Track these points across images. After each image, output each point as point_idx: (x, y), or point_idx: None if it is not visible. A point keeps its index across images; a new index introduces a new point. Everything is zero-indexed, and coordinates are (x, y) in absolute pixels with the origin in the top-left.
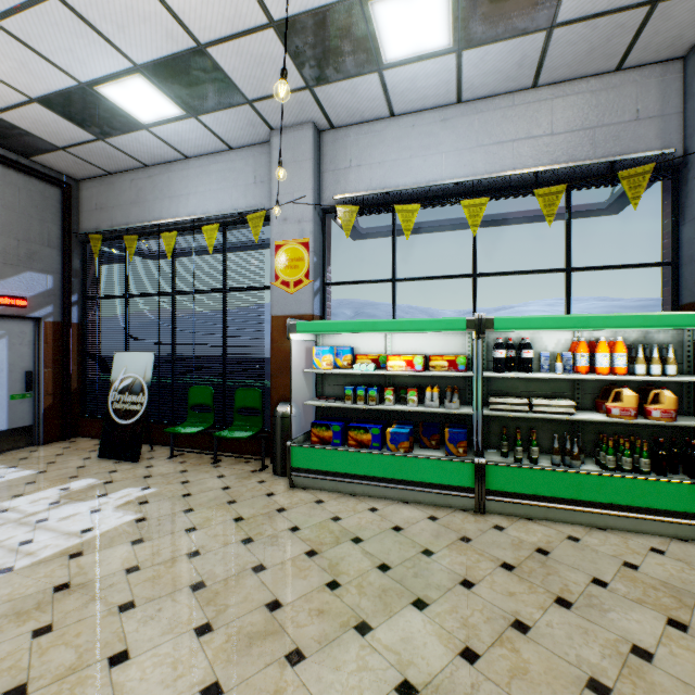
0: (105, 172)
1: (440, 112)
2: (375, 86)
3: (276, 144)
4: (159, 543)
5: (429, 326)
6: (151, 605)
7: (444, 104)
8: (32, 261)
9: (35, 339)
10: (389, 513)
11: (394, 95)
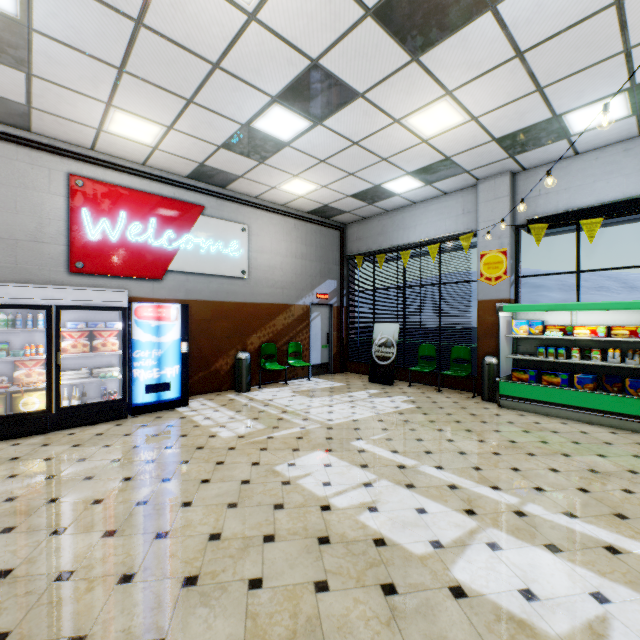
0: (363, 218)
1: (622, 145)
2: (562, 145)
3: (480, 189)
4: (436, 416)
5: (610, 306)
6: (450, 431)
7: (626, 139)
8: (329, 274)
9: (329, 316)
10: (576, 426)
11: (579, 145)
